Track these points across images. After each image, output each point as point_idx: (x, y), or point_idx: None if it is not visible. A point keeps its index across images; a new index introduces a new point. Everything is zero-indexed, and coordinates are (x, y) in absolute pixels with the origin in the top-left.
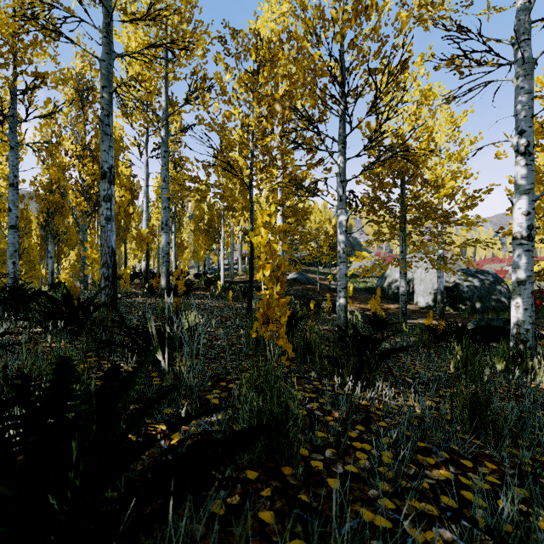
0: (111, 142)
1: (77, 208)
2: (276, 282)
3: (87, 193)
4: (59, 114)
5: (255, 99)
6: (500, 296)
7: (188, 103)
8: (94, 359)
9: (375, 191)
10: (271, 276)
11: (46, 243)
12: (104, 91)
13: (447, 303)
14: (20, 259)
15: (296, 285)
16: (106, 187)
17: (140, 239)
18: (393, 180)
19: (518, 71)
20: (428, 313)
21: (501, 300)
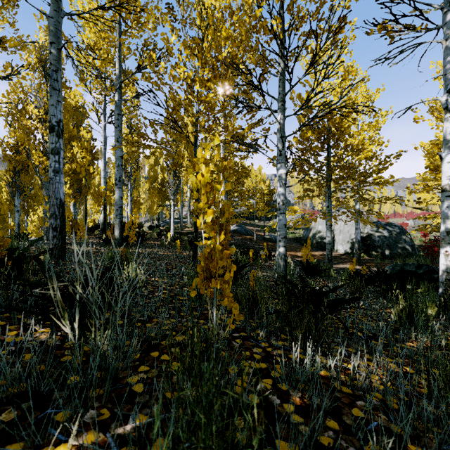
0: (60, 97)
1: (40, 167)
2: (219, 230)
3: None
4: (17, 77)
5: (199, 60)
6: (405, 244)
7: (139, 71)
8: (0, 324)
9: (305, 154)
10: (213, 224)
11: (13, 198)
12: (52, 47)
13: (362, 250)
14: None
15: (236, 235)
16: (54, 140)
17: (97, 194)
18: (321, 144)
19: (447, 33)
20: (347, 259)
21: (405, 248)
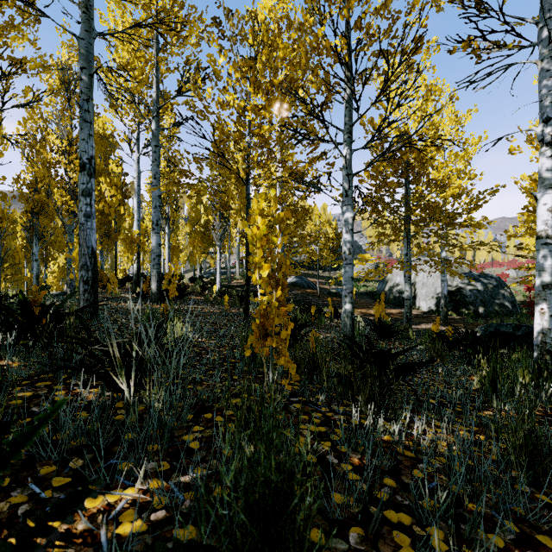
0: (91, 130)
1: (63, 208)
2: (276, 286)
3: (74, 191)
4: (39, 104)
5: (252, 85)
6: (503, 300)
7: (180, 94)
8: (46, 384)
9: (378, 191)
10: (269, 278)
11: (30, 245)
12: (82, 73)
13: (450, 307)
14: (5, 262)
15: (295, 289)
16: (85, 180)
17: (130, 240)
18: (398, 179)
19: (543, 52)
20: (431, 318)
21: (504, 304)
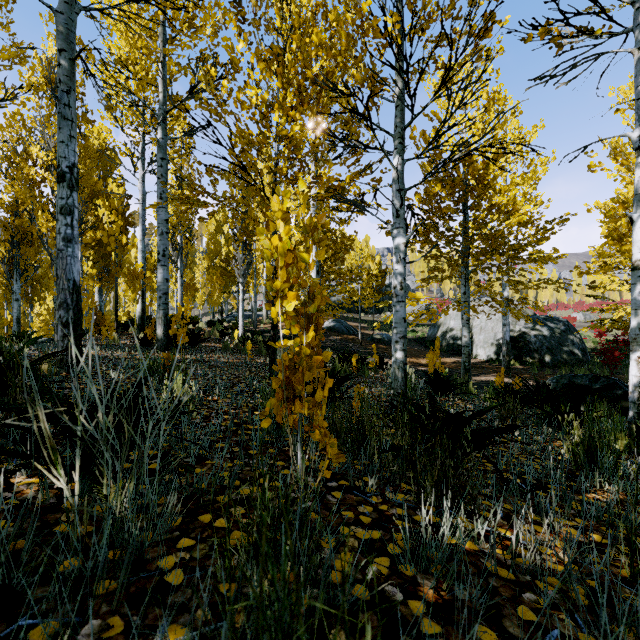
0: (73, 130)
1: (49, 235)
2: (307, 324)
3: None
4: (13, 103)
5: (279, 78)
6: (572, 347)
7: (193, 96)
8: None
9: (431, 218)
10: (298, 314)
11: (9, 281)
12: (61, 56)
13: (512, 355)
14: None
15: (333, 335)
16: (65, 194)
17: (132, 275)
18: (455, 203)
19: None
20: (491, 368)
21: (573, 352)
